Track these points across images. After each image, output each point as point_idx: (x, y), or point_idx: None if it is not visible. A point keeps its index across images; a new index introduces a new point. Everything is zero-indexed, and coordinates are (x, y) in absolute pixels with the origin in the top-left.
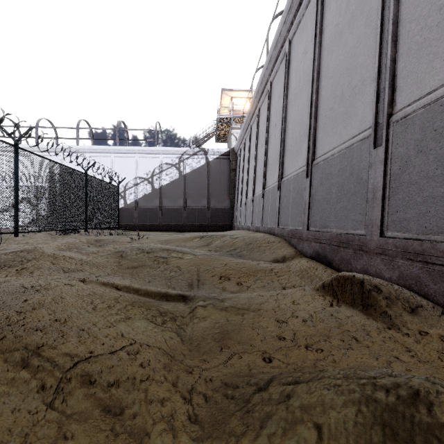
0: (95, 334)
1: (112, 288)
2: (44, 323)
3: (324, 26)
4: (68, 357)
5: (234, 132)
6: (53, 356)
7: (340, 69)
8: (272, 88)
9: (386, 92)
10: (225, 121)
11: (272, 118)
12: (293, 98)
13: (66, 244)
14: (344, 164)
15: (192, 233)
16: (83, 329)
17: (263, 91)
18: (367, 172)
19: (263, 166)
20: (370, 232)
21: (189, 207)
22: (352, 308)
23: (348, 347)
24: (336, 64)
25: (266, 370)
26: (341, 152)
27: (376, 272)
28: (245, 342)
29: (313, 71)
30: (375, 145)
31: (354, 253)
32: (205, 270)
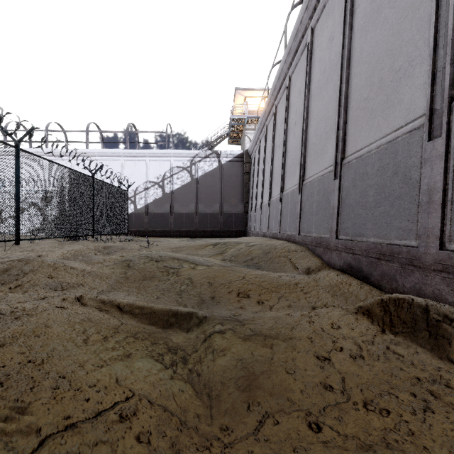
0: (79, 386)
1: (113, 309)
2: (9, 373)
3: (355, 5)
4: (32, 433)
5: (248, 133)
6: (9, 432)
7: (377, 51)
8: (291, 83)
9: (447, 70)
10: (239, 121)
11: (291, 115)
12: (317, 91)
13: (72, 252)
14: (385, 162)
15: (204, 239)
16: (64, 377)
17: (280, 87)
18: (418, 170)
19: (281, 168)
20: (424, 243)
21: (201, 211)
22: (414, 343)
23: (424, 407)
24: (373, 47)
25: (319, 453)
26: (381, 148)
27: (434, 294)
28: (280, 394)
29: (342, 57)
30: (430, 136)
31: (401, 268)
32: (220, 285)
